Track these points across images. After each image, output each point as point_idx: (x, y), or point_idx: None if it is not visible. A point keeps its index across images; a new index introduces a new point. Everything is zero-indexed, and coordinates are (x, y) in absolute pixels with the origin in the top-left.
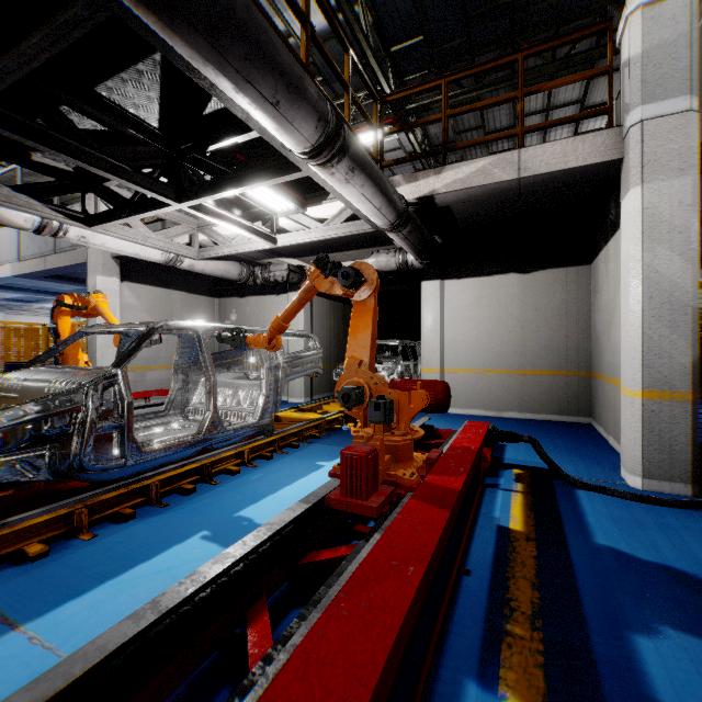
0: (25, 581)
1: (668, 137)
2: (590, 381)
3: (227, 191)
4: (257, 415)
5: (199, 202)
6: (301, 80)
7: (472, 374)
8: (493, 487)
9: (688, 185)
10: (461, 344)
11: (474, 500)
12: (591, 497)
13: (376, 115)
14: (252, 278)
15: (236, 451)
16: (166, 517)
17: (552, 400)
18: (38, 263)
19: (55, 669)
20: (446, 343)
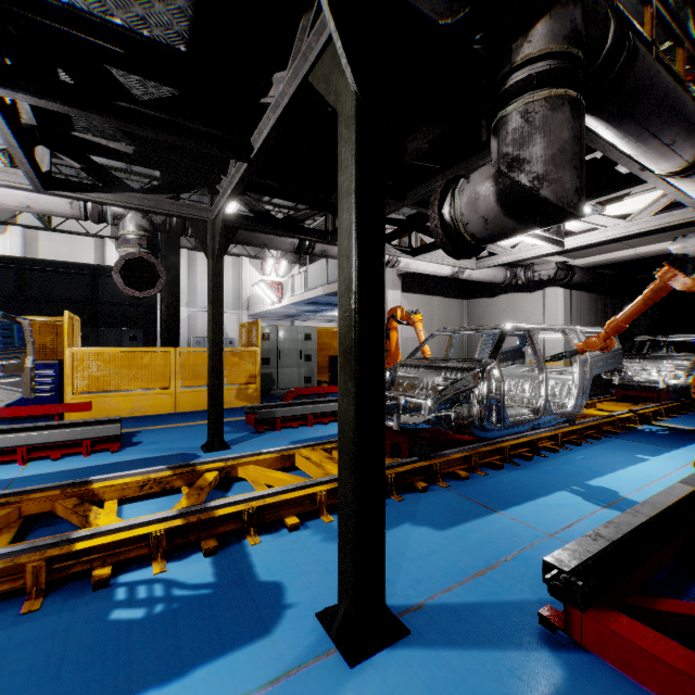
0: (471, 490)
1: None
2: None
3: None
4: (571, 404)
5: None
6: None
7: None
8: None
9: None
10: None
11: None
12: None
13: None
14: (514, 279)
15: (551, 433)
16: (527, 472)
17: None
18: None
19: (609, 524)
20: None
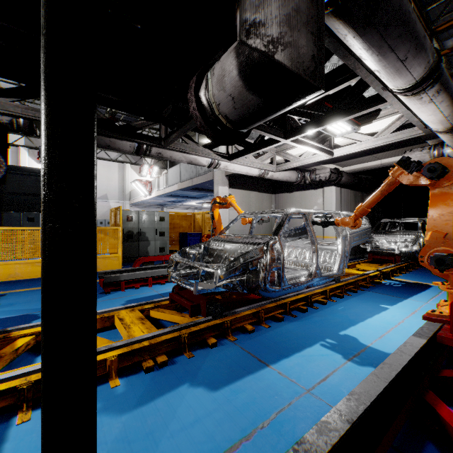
0: (253, 343)
1: None
2: None
3: (321, 126)
4: (336, 268)
5: (298, 137)
6: (423, 38)
7: None
8: None
9: None
10: None
11: None
12: None
13: None
14: (303, 179)
15: (322, 289)
16: (300, 323)
17: None
18: (189, 182)
19: (351, 396)
20: None
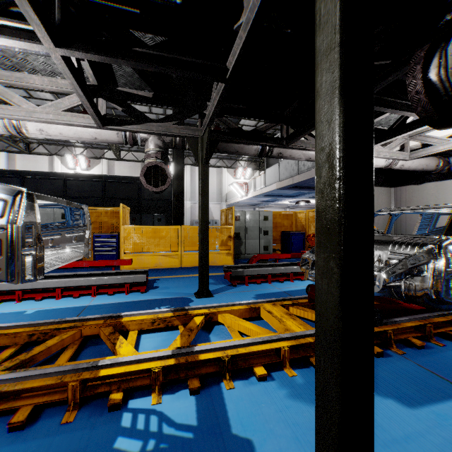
0: (431, 361)
1: None
2: None
3: None
4: None
5: None
6: None
7: None
8: None
9: None
10: None
11: None
12: None
13: None
14: (446, 166)
15: None
16: None
17: None
18: (289, 181)
19: None
20: None
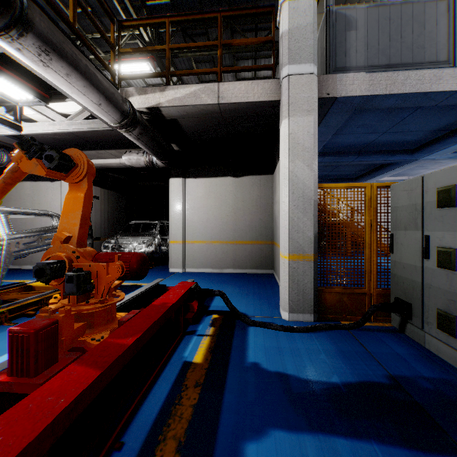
0: None
1: (302, 89)
2: (273, 247)
3: None
4: None
5: None
6: None
7: (204, 244)
8: (191, 334)
9: (313, 122)
10: (197, 224)
11: (168, 351)
12: (257, 332)
13: (113, 35)
14: None
15: None
16: None
17: (252, 260)
18: None
19: None
20: (187, 223)
